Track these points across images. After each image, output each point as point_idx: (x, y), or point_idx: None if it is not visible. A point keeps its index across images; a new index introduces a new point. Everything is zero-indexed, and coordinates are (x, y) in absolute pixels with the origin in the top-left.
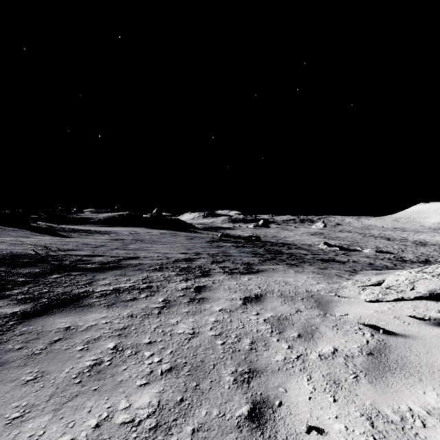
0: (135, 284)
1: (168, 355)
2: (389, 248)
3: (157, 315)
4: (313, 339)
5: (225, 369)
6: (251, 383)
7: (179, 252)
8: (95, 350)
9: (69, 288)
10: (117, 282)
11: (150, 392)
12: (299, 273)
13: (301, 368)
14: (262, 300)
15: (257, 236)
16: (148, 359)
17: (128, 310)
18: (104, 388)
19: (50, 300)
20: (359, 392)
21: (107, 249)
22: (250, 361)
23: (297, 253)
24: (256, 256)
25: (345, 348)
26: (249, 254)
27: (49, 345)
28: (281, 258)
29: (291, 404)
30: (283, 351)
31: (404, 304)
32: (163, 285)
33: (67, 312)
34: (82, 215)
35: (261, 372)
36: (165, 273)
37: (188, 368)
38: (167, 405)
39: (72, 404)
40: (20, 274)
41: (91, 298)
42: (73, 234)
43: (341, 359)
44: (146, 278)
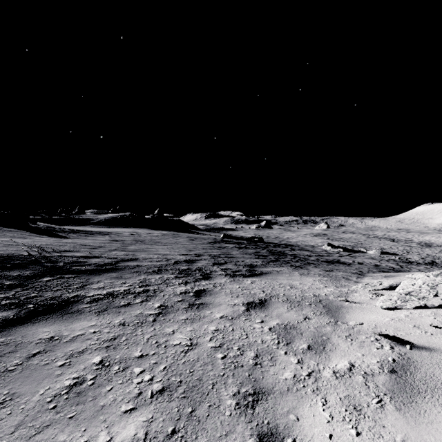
0: (130, 288)
1: (160, 372)
2: (394, 249)
3: (151, 323)
4: (325, 352)
5: (225, 390)
6: (256, 408)
7: (180, 253)
8: (78, 365)
9: (59, 292)
10: (112, 286)
11: (136, 421)
12: (304, 275)
13: (314, 389)
14: (267, 305)
15: (260, 237)
16: (138, 377)
17: (121, 317)
18: (82, 416)
19: (36, 306)
20: (386, 422)
21: (105, 251)
22: (255, 380)
23: (301, 254)
24: (259, 258)
25: (363, 363)
26: (251, 255)
27: (26, 359)
28: (285, 259)
29: (305, 438)
30: (292, 367)
31: (422, 310)
32: (161, 289)
33: (52, 320)
34: (84, 216)
35: (268, 393)
36: (164, 275)
37: (183, 388)
38: (155, 439)
39: (41, 438)
40: (8, 277)
41: (81, 304)
42: (73, 234)
43: (359, 378)
44: (143, 281)
